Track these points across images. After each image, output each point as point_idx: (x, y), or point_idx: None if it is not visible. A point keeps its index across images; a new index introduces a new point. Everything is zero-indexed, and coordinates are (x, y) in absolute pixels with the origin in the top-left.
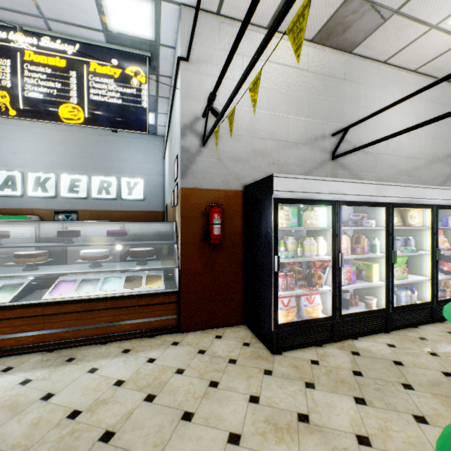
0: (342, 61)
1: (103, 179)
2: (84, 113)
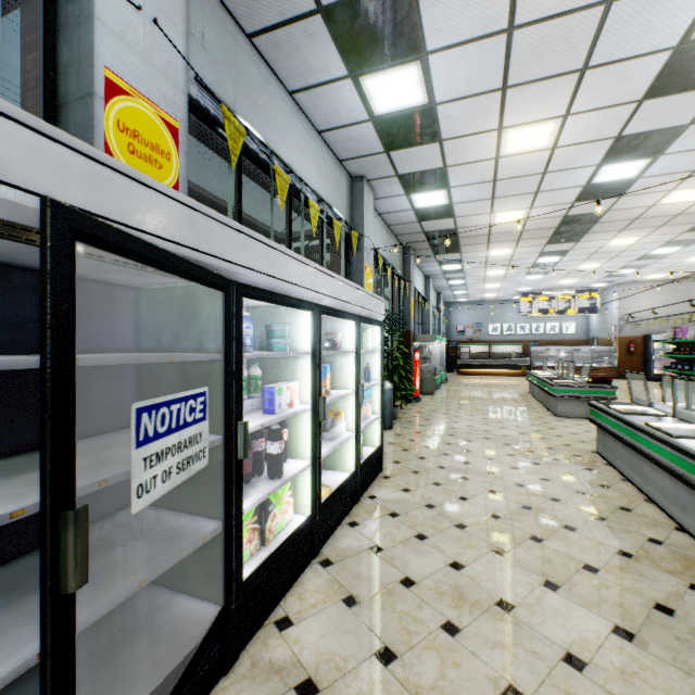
0: (694, 283)
1: (551, 324)
2: (575, 311)
